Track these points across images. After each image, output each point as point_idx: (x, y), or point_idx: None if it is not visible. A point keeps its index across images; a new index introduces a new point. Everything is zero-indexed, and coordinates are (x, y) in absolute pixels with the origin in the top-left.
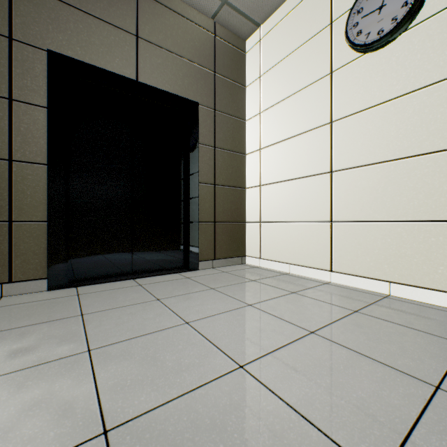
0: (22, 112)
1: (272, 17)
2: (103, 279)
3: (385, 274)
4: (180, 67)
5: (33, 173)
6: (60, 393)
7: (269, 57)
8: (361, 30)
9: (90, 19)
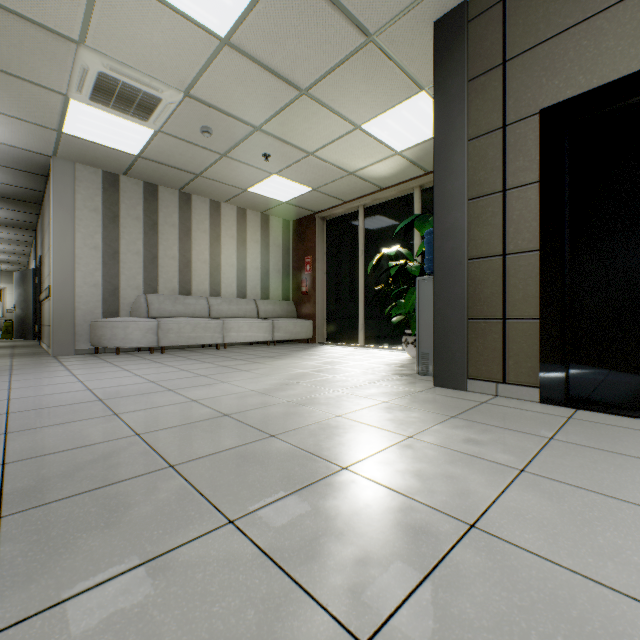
0: (513, 200)
1: None
2: (625, 411)
3: None
4: None
5: (524, 264)
6: (469, 482)
7: None
8: None
9: (598, 19)
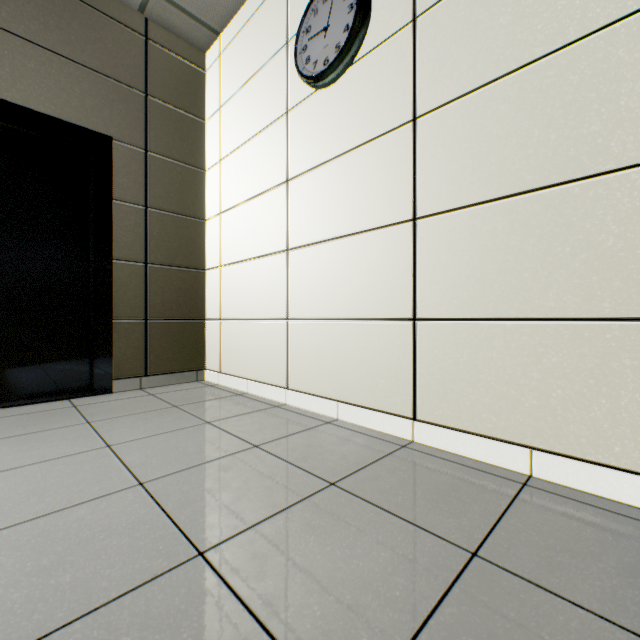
0: None
1: (231, 24)
2: None
3: (336, 391)
4: (77, 79)
5: None
6: None
7: (229, 81)
8: (310, 56)
9: None
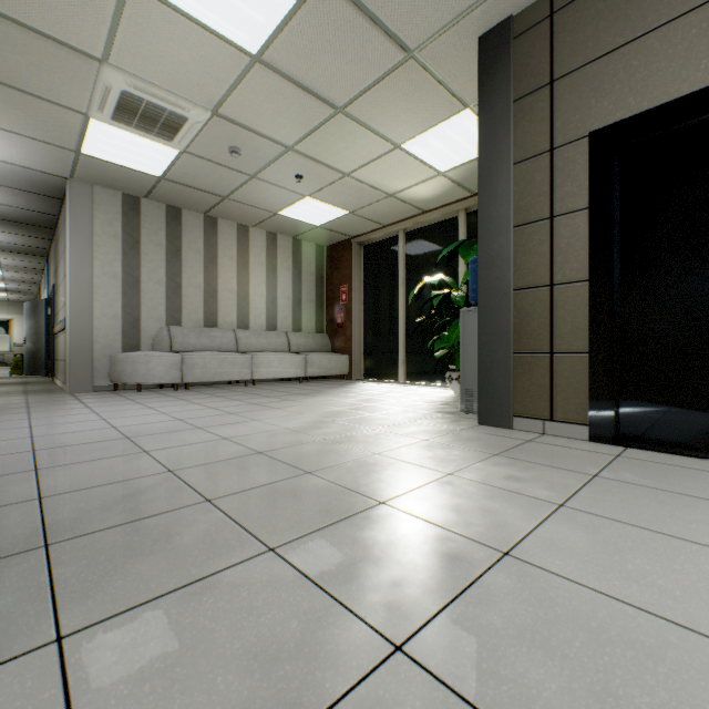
0: (561, 227)
1: None
2: (676, 449)
3: None
4: None
5: (572, 295)
6: (507, 515)
7: None
8: None
9: (649, 39)
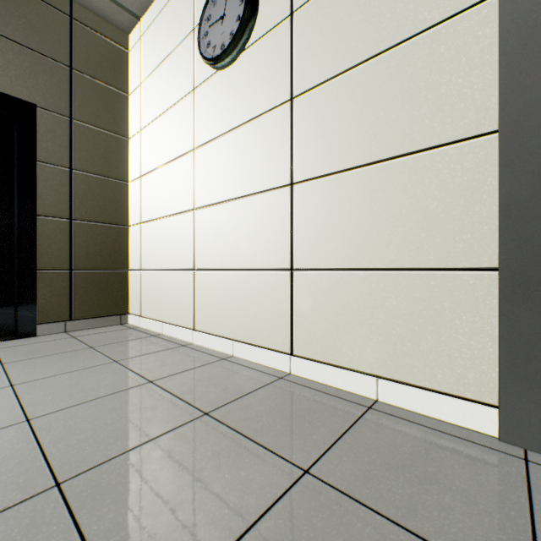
0: None
1: (150, 10)
2: None
3: (232, 331)
4: (1, 50)
5: None
6: None
7: (148, 60)
8: (210, 41)
9: None
